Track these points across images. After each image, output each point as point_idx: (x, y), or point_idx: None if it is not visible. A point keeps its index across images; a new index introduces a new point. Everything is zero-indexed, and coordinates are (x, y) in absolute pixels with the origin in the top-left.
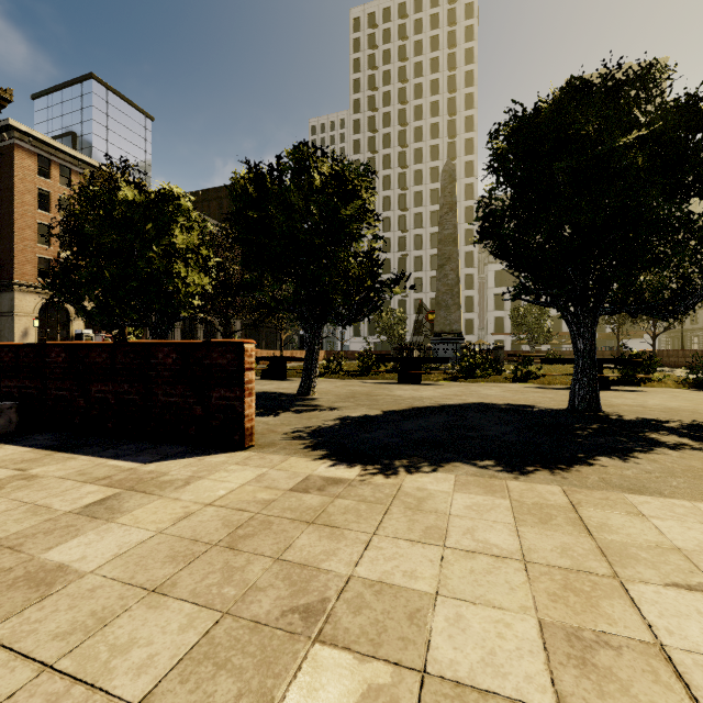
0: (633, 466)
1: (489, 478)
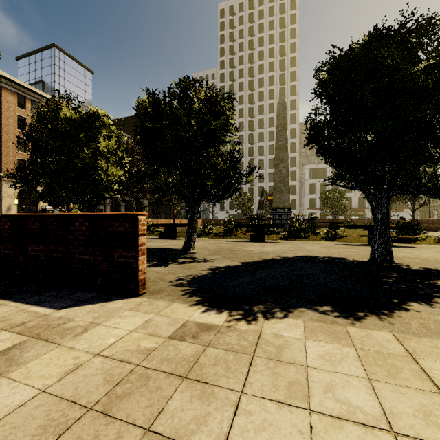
0: None
1: (331, 324)
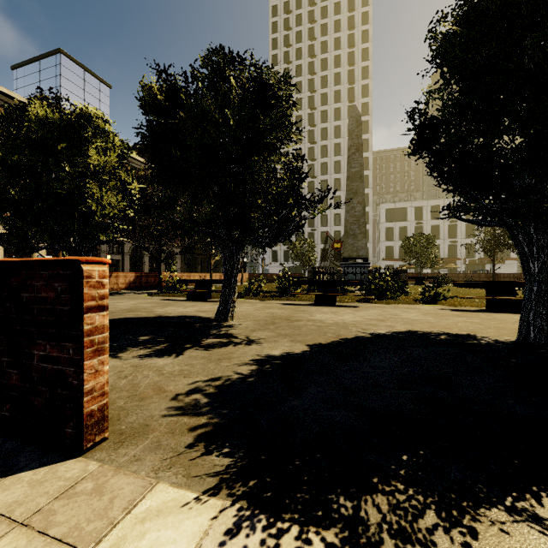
0: None
1: None
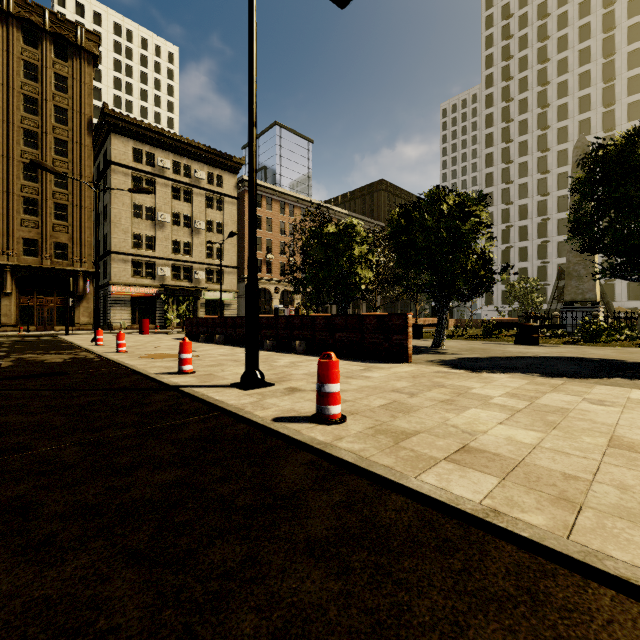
0: (630, 381)
1: (528, 377)
